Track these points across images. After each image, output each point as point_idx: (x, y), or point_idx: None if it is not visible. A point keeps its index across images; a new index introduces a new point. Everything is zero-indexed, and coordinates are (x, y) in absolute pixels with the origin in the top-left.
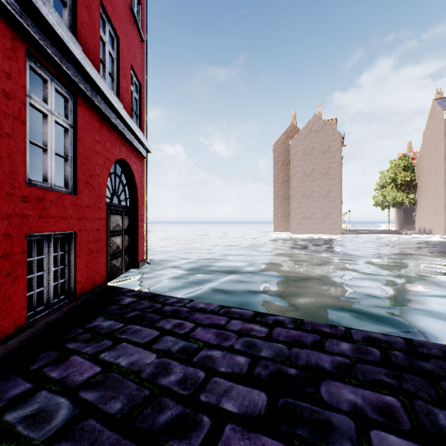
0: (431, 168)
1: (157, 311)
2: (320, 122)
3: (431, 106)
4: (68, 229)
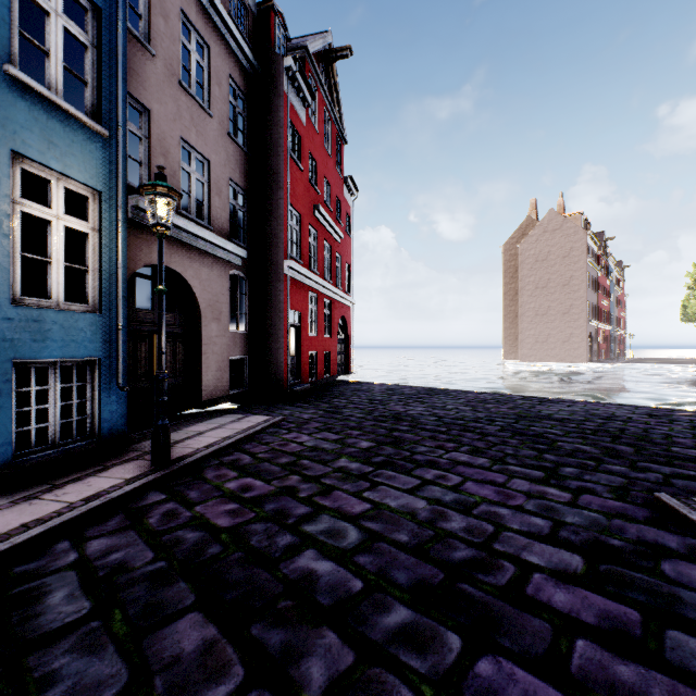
0: None
1: (360, 383)
2: (558, 219)
3: None
4: (330, 350)
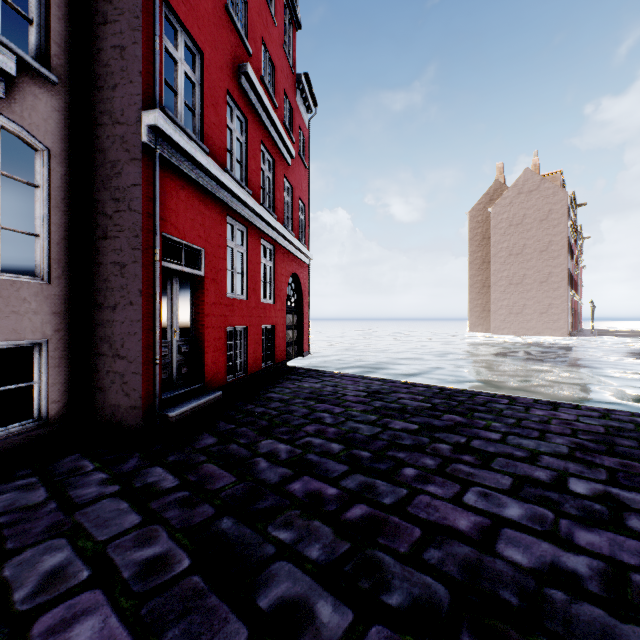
0: None
1: (320, 375)
2: (534, 179)
3: None
4: (272, 324)
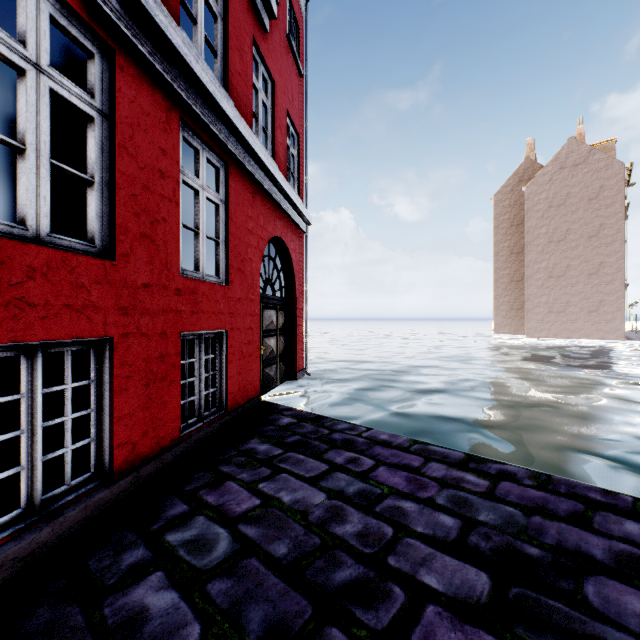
0: None
1: (324, 438)
2: (581, 150)
3: None
4: (220, 327)
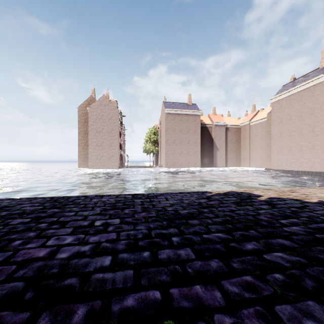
0: (162, 135)
1: None
2: (107, 100)
3: (162, 104)
4: None
